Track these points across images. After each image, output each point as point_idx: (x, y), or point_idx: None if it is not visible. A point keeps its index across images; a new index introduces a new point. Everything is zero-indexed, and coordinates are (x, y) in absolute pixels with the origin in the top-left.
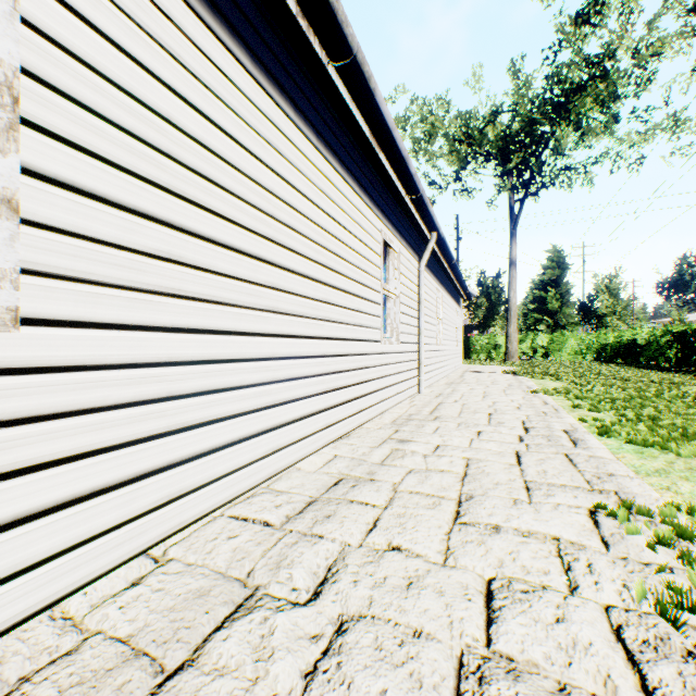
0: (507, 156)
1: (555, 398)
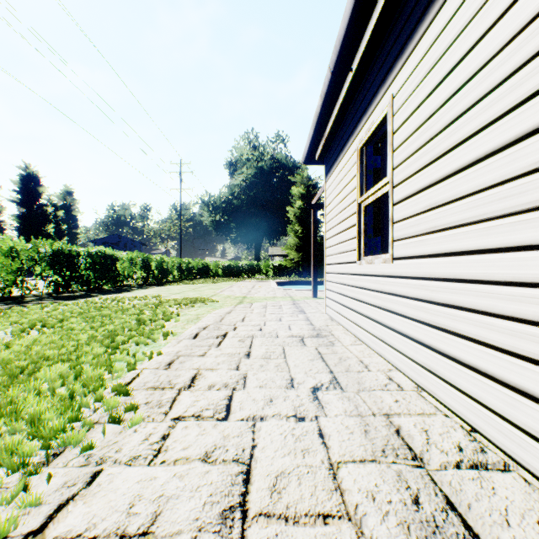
0: None
1: None
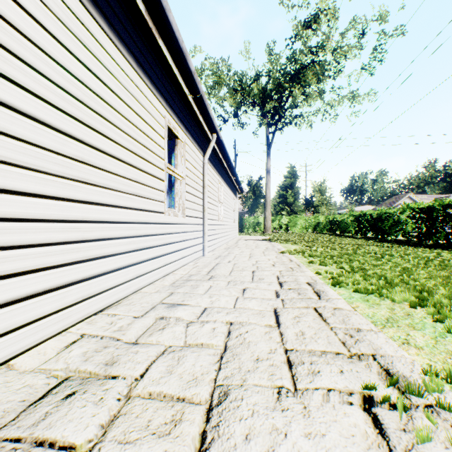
0: (265, 104)
1: (296, 256)
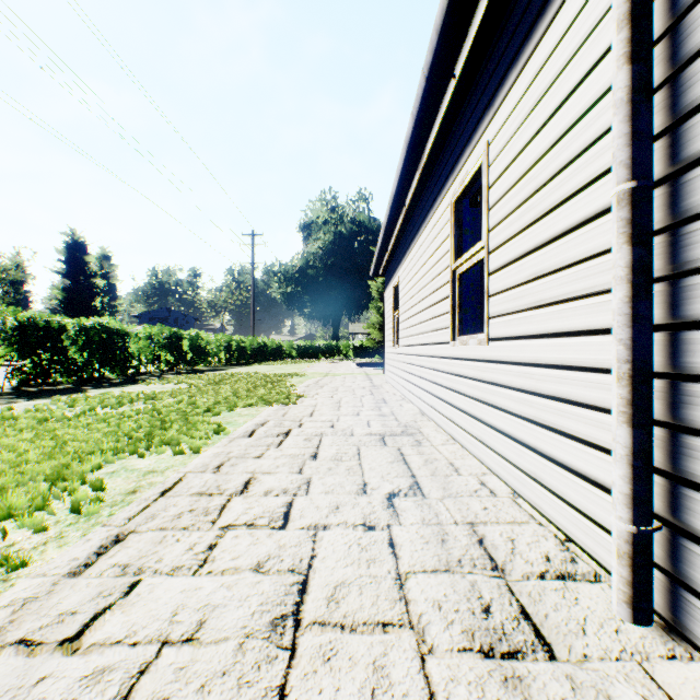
0: None
1: None
